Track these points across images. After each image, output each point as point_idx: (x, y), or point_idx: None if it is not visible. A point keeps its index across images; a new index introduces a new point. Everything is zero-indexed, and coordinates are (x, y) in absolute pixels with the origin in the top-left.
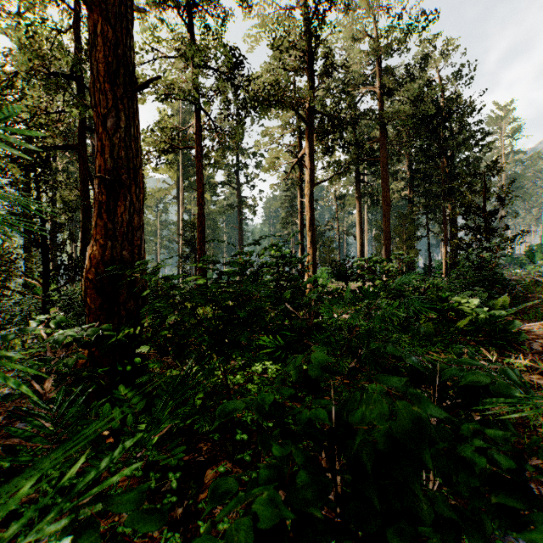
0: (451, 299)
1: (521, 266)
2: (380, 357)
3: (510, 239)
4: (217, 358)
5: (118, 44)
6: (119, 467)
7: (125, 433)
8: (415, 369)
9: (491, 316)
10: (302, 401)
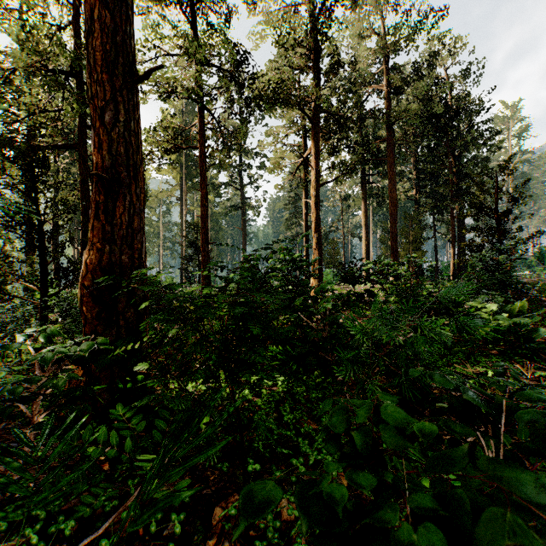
0: (467, 303)
1: (529, 268)
2: (414, 379)
3: (523, 241)
4: (226, 377)
5: (116, 31)
6: (114, 504)
7: (122, 461)
8: (468, 402)
9: (515, 324)
10: (317, 420)
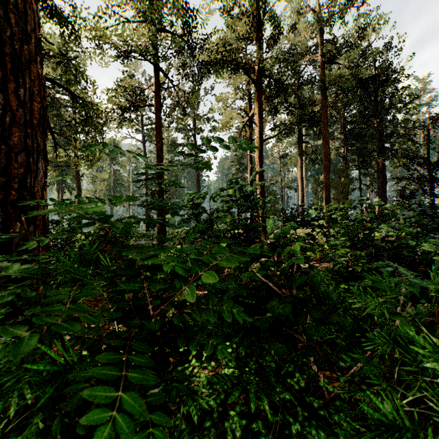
0: (420, 248)
1: None
2: None
3: None
4: None
5: None
6: None
7: None
8: None
9: None
10: None
